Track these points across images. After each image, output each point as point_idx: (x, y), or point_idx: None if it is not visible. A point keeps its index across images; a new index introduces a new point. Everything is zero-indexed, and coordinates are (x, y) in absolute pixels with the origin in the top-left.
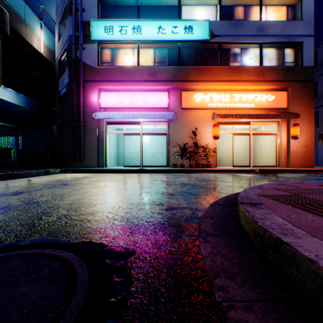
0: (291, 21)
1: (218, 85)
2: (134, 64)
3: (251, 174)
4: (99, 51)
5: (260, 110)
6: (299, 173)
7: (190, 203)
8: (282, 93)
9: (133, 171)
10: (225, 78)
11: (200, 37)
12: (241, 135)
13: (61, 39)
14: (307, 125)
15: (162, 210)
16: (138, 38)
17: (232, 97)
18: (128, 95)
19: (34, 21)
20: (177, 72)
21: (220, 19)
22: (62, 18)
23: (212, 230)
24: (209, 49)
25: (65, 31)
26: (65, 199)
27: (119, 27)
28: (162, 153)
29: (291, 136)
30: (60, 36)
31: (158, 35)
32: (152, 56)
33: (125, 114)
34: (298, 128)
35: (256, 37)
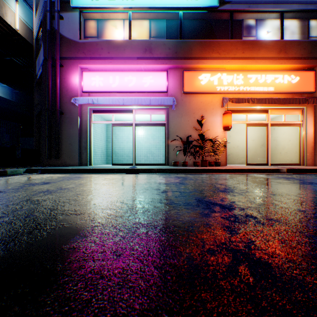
0: None
1: (229, 63)
2: (125, 39)
3: (283, 176)
4: (81, 22)
5: (280, 95)
6: None
7: None
8: (309, 74)
9: (121, 171)
10: (238, 55)
11: (207, 3)
12: (257, 125)
13: (37, 11)
14: None
15: None
16: (129, 4)
17: (246, 78)
18: (117, 76)
19: None
20: (178, 48)
21: None
22: None
23: None
24: (217, 21)
25: None
26: None
27: None
28: (159, 149)
29: None
30: (38, 9)
31: (155, 1)
32: (147, 29)
33: (113, 99)
34: None
35: (277, 4)
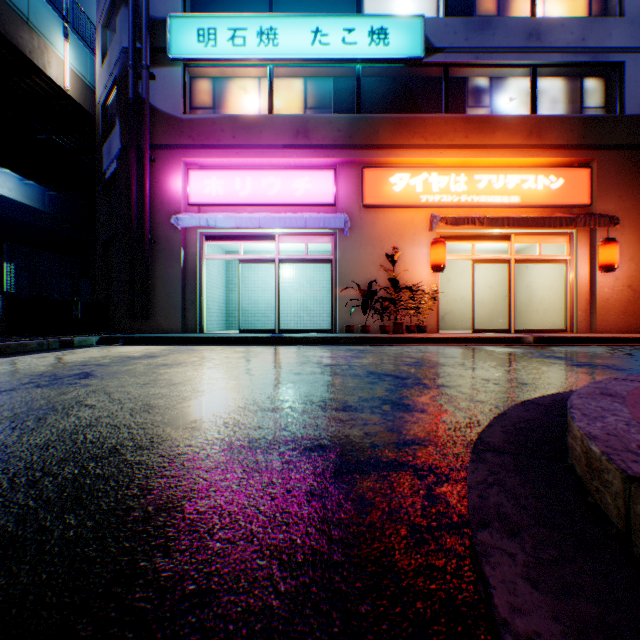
0: (599, 19)
1: (442, 155)
2: (262, 112)
3: (519, 349)
4: (186, 83)
5: (532, 209)
6: (623, 346)
7: (407, 442)
8: (580, 173)
9: (258, 342)
10: (457, 142)
11: (404, 52)
12: (491, 262)
13: (106, 60)
14: (634, 241)
15: (324, 477)
16: (269, 55)
17: (472, 181)
18: (248, 177)
19: (49, 21)
20: (354, 129)
21: (447, 14)
22: (110, 15)
23: (559, 639)
24: (422, 80)
25: (115, 41)
26: (45, 425)
27: (230, 30)
28: (321, 303)
29: (601, 264)
30: (105, 54)
31: (314, 48)
32: (300, 95)
33: (243, 218)
34: (615, 249)
35: (524, 53)
